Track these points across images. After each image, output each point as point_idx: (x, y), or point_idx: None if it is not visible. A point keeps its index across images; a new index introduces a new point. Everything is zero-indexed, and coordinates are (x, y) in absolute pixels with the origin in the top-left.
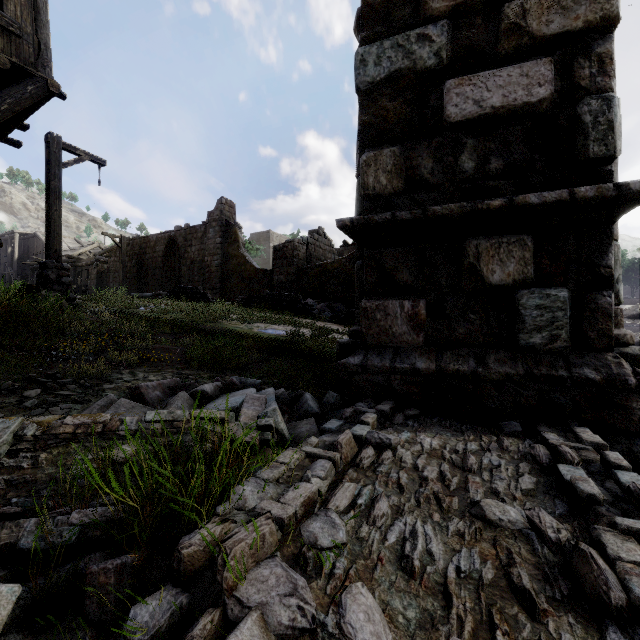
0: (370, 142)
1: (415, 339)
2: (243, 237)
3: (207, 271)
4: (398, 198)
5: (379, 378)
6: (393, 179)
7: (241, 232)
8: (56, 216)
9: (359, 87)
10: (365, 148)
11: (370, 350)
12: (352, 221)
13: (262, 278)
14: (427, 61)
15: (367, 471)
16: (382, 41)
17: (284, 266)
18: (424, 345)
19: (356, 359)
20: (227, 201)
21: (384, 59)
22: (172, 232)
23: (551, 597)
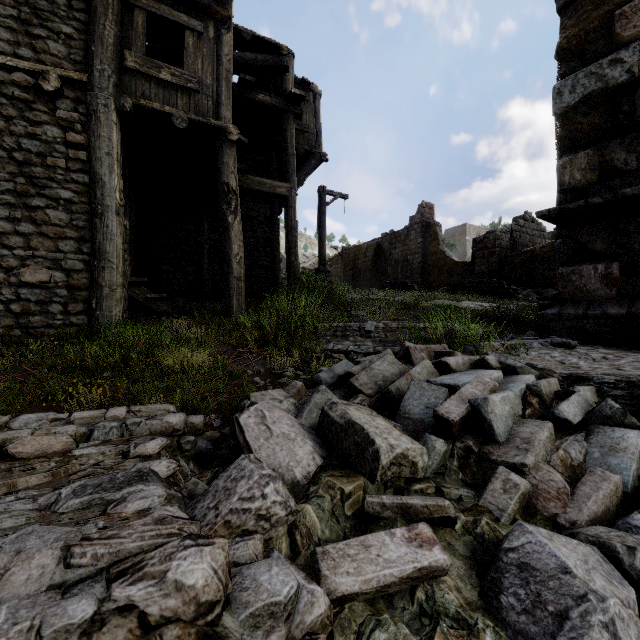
0: (565, 150)
1: (608, 293)
2: (442, 234)
3: (409, 269)
4: (592, 187)
5: (573, 322)
6: (587, 174)
7: (440, 230)
8: (323, 238)
9: (556, 112)
10: (561, 155)
11: (566, 304)
12: (549, 211)
13: (461, 270)
14: (618, 79)
15: (549, 349)
16: (576, 74)
17: (485, 257)
18: (617, 297)
19: (553, 310)
20: (427, 204)
21: (578, 87)
22: (379, 239)
23: (635, 369)
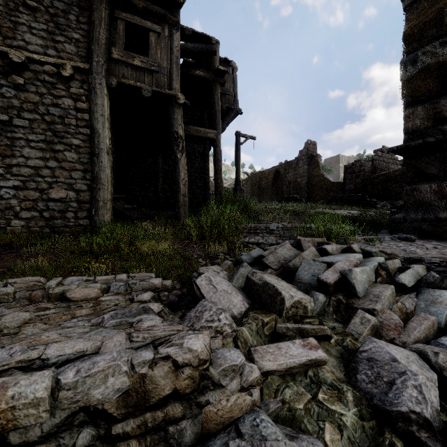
0: (409, 105)
1: (439, 203)
2: (322, 163)
3: (298, 187)
4: (428, 130)
5: (414, 224)
6: (424, 121)
7: (320, 160)
8: (239, 167)
9: (402, 79)
10: (406, 108)
11: (409, 211)
12: (397, 147)
13: (336, 188)
14: (446, 55)
15: (396, 242)
16: (417, 52)
17: (353, 178)
18: (445, 206)
19: (400, 216)
20: (311, 142)
21: (418, 61)
22: (277, 166)
23: None
